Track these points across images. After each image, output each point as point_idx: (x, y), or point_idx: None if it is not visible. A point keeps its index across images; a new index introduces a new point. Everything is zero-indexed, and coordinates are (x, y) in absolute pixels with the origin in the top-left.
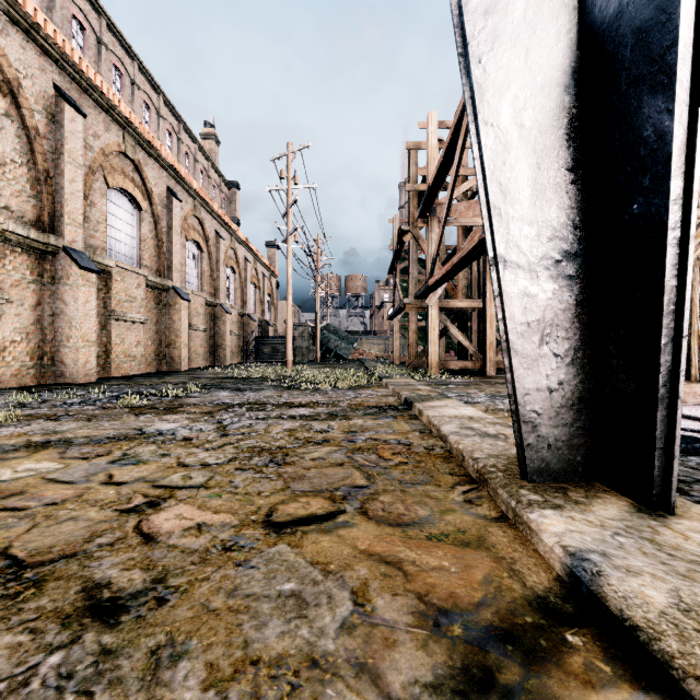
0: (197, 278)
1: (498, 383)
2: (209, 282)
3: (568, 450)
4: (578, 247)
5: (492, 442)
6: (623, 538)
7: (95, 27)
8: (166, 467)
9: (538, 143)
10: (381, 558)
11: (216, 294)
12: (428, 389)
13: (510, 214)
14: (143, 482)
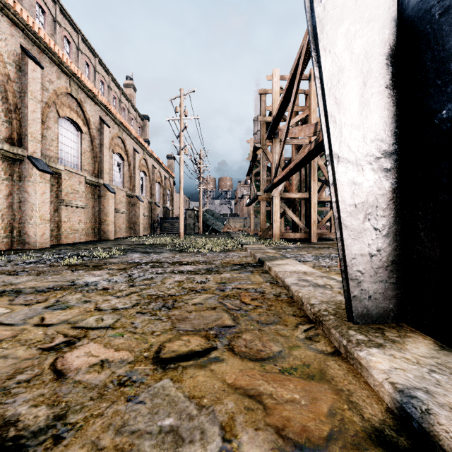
0: (120, 178)
1: (319, 247)
2: (128, 181)
3: (383, 299)
4: (393, 147)
5: (322, 291)
6: (438, 375)
7: (52, 11)
8: (86, 311)
9: (365, 66)
10: (244, 391)
11: (133, 189)
12: (274, 252)
13: (342, 121)
14: (66, 324)
